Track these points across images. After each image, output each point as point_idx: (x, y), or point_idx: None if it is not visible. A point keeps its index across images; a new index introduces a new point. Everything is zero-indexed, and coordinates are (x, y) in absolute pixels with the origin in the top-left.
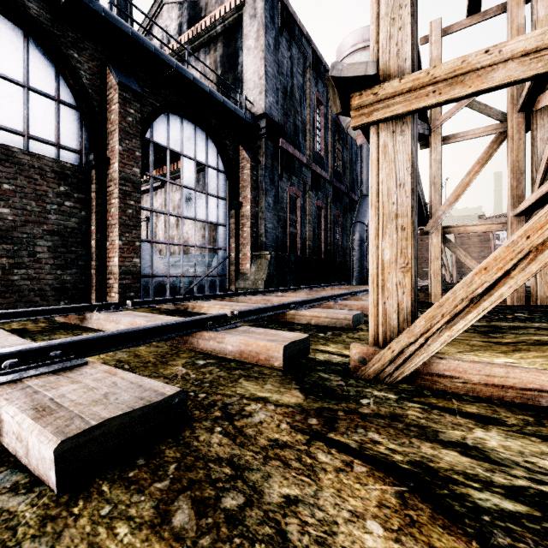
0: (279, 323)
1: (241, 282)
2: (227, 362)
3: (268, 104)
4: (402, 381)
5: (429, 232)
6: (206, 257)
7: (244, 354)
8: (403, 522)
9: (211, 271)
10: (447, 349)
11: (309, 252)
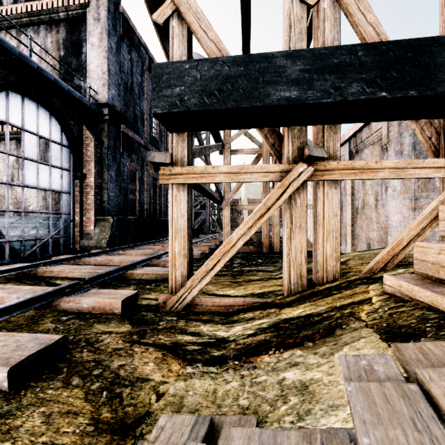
0: (120, 280)
1: (85, 242)
2: (84, 315)
3: (111, 96)
4: (182, 310)
5: (223, 208)
6: (50, 221)
7: (95, 308)
8: (161, 360)
9: (55, 234)
10: (212, 288)
11: (146, 213)
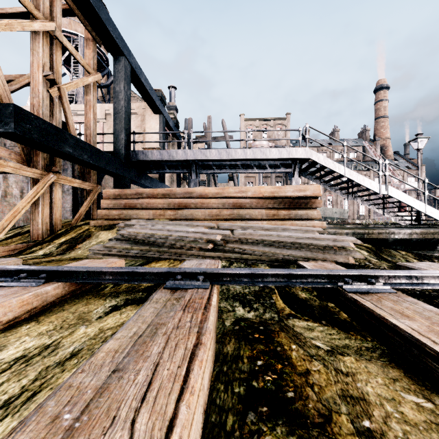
0: None
1: None
2: None
3: None
4: None
5: None
6: None
7: None
8: (43, 259)
9: None
10: None
11: None
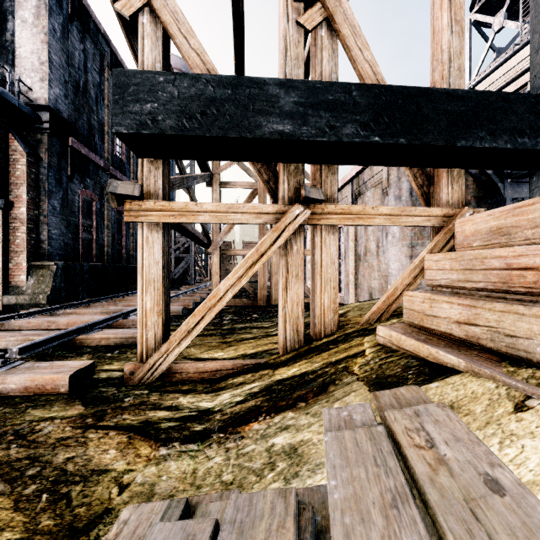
0: (67, 348)
1: (11, 298)
2: (10, 399)
3: (53, 96)
4: (156, 381)
5: (212, 253)
6: None
7: (30, 388)
8: (126, 445)
9: None
10: (195, 352)
11: (108, 258)
